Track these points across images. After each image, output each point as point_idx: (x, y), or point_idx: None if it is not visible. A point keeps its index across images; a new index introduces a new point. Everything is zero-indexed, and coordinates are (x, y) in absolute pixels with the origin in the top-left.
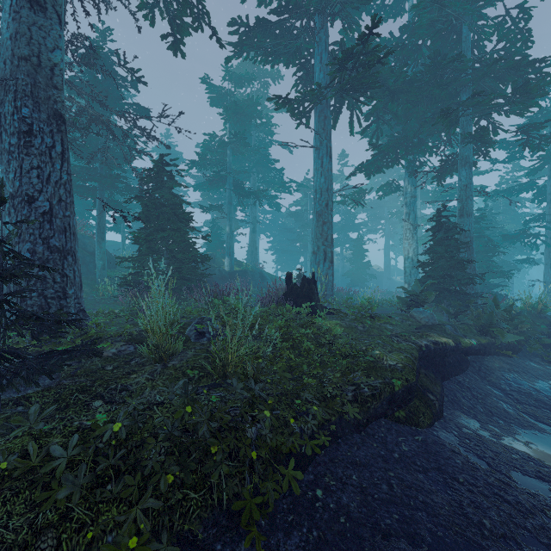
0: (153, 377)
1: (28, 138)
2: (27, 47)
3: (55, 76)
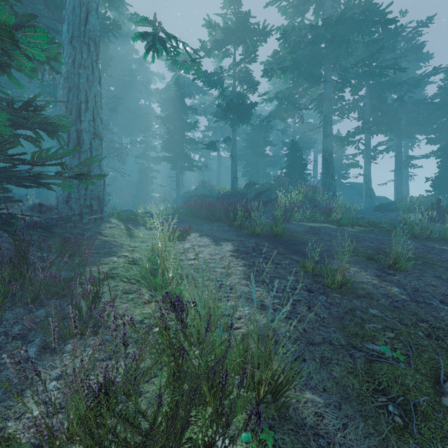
0: None
1: None
2: None
3: None
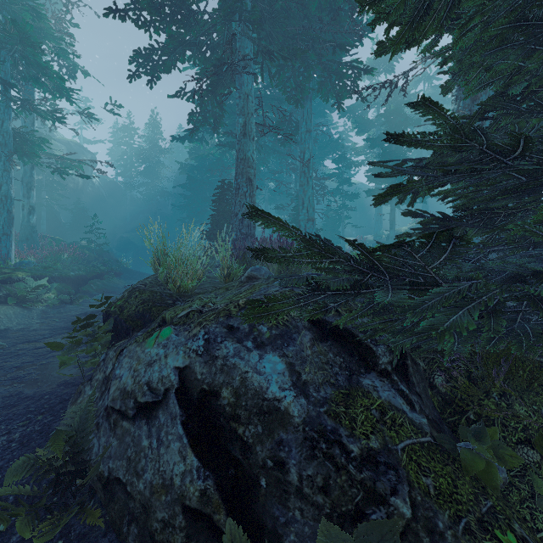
0: None
1: None
2: None
3: None
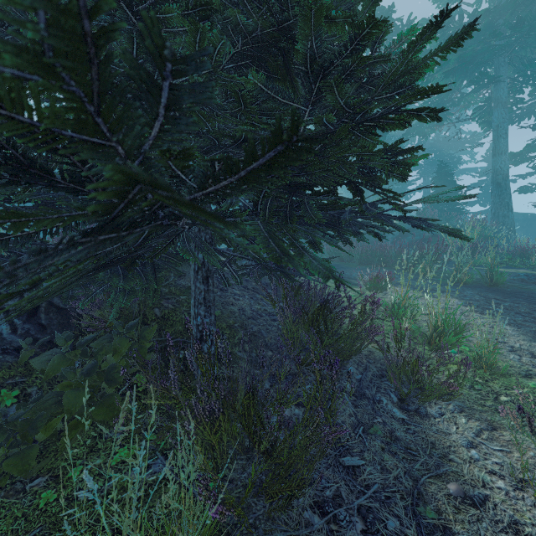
0: None
1: None
2: None
3: None
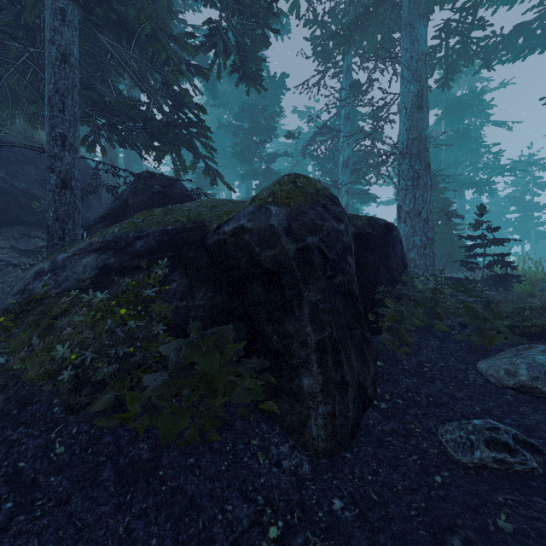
0: (543, 301)
1: (417, 180)
2: (416, 132)
3: (426, 143)
